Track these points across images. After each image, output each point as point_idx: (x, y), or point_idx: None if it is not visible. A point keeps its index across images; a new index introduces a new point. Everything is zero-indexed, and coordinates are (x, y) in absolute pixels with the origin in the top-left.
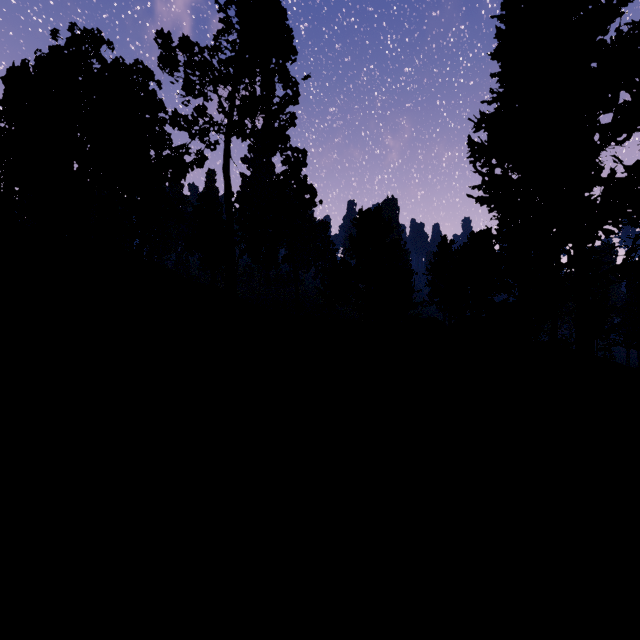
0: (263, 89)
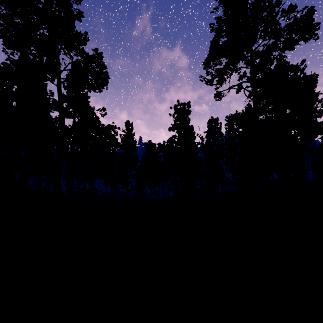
0: None
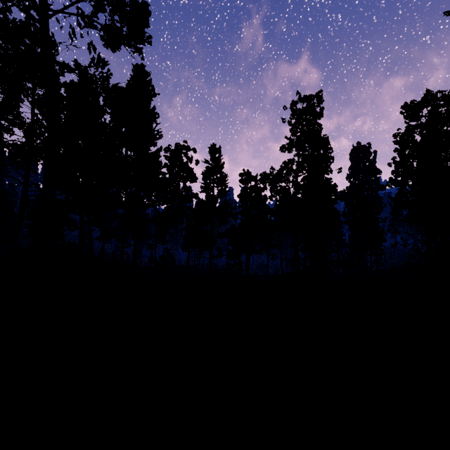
0: None
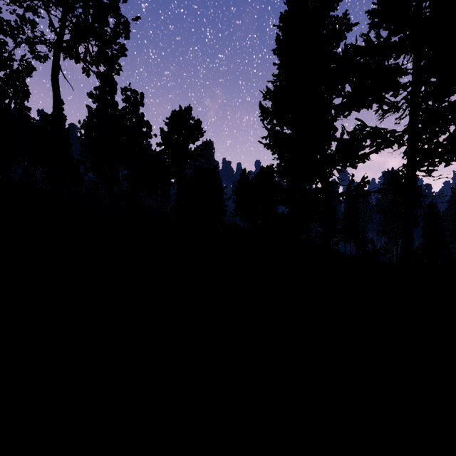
0: (93, 14)
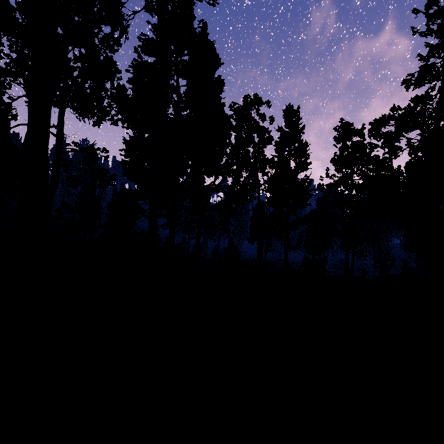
0: None
